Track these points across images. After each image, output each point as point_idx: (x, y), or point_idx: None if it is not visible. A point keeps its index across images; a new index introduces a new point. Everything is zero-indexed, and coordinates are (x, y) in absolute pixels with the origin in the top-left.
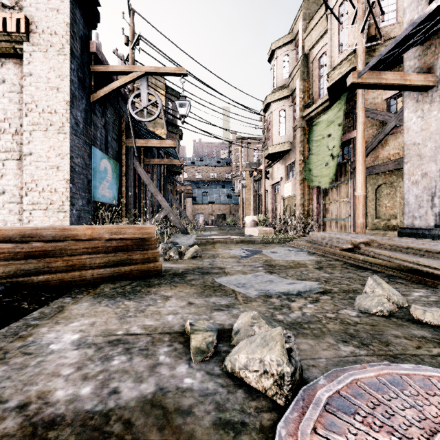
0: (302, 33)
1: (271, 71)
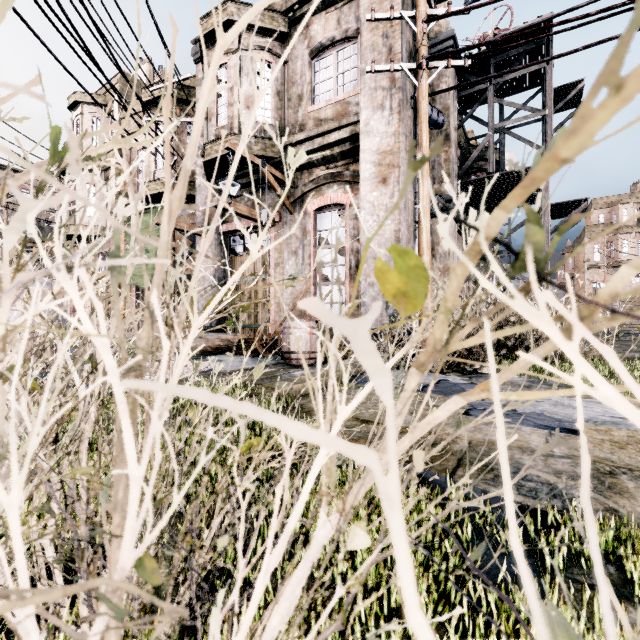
0: (118, 109)
1: (73, 122)
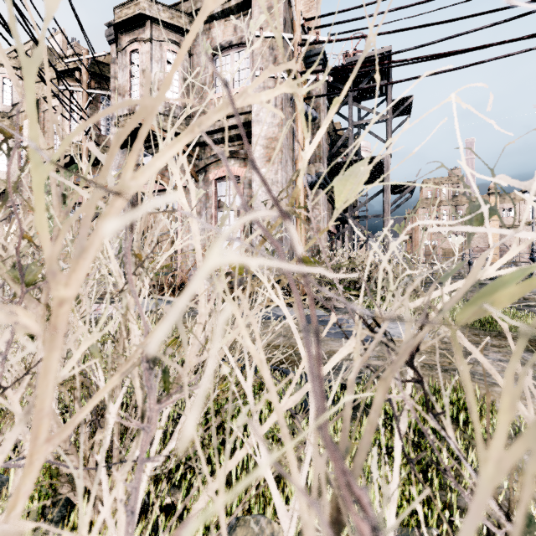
0: None
1: None
